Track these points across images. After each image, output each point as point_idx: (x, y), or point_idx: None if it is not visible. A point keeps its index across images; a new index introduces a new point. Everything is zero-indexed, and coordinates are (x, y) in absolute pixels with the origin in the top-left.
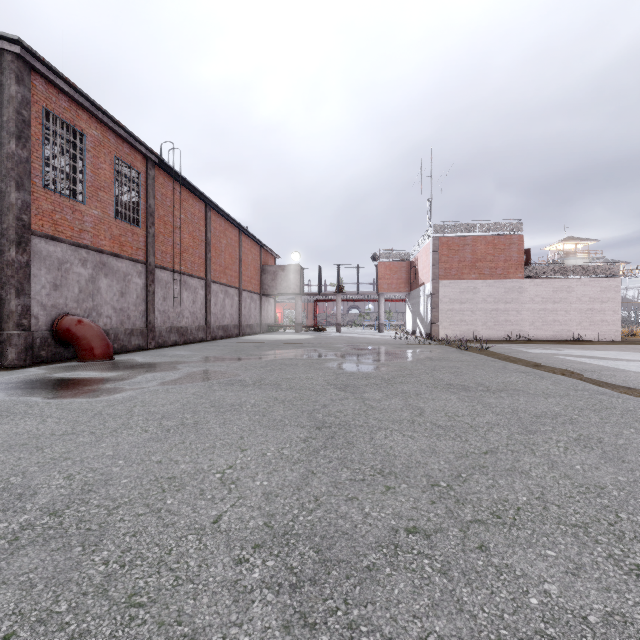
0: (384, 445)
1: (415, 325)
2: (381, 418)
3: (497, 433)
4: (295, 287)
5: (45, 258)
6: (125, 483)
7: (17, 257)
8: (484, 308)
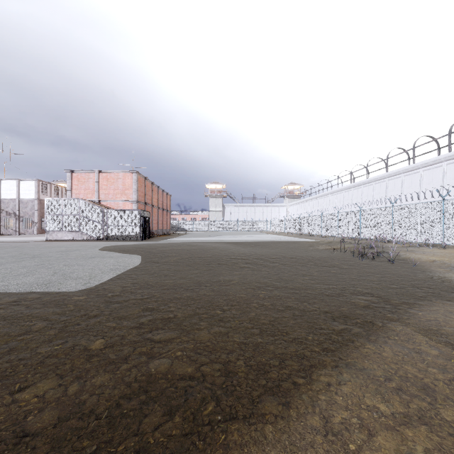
0: None
1: None
2: None
3: (3, 245)
4: None
5: None
6: None
7: None
8: None
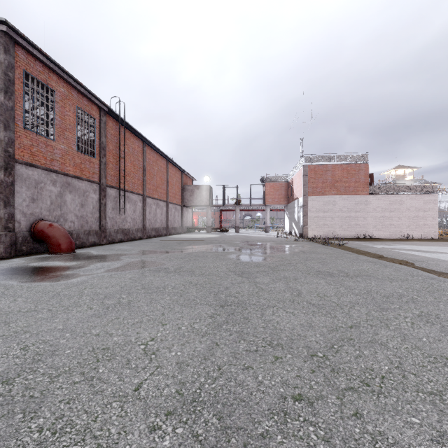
0: (272, 320)
1: (291, 227)
2: (269, 298)
3: (358, 310)
4: (206, 201)
5: (25, 179)
6: (68, 353)
7: (4, 178)
8: (340, 215)
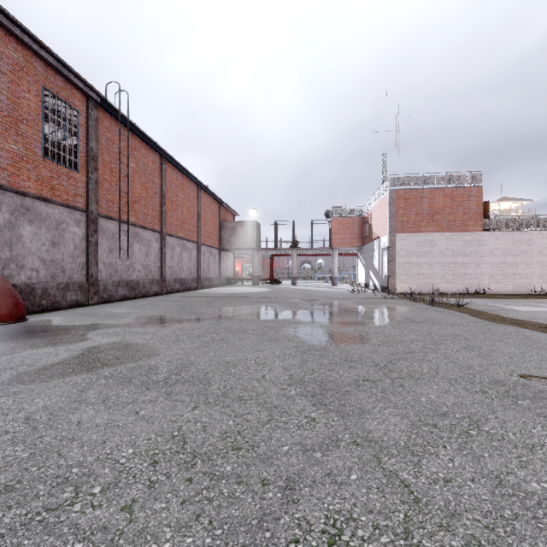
0: None
1: (368, 278)
2: None
3: None
4: (252, 242)
5: None
6: None
7: None
8: (442, 261)
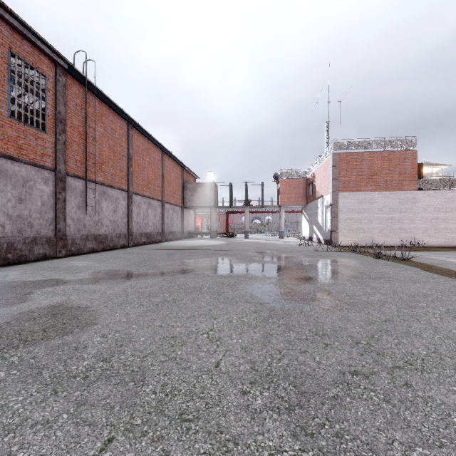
0: None
1: (312, 232)
2: None
3: None
4: (210, 201)
5: None
6: None
7: None
8: (380, 217)
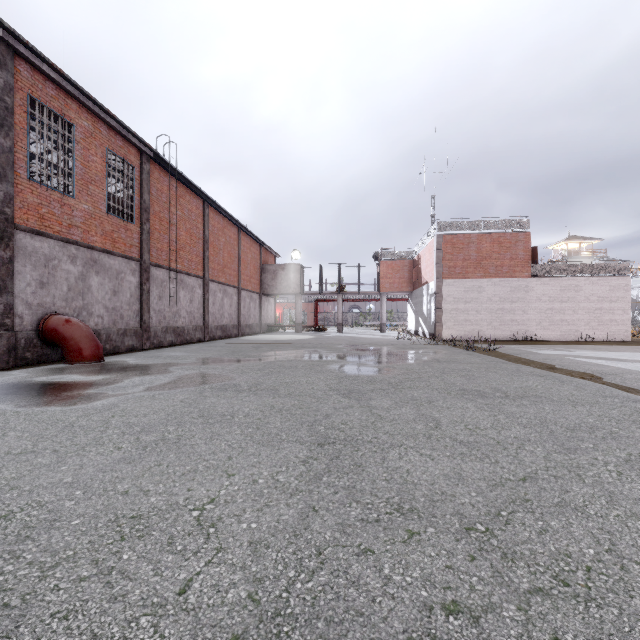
0: (399, 468)
1: (418, 325)
2: (392, 432)
3: (531, 452)
4: (295, 286)
5: (30, 254)
6: (75, 525)
7: None
8: (489, 307)
